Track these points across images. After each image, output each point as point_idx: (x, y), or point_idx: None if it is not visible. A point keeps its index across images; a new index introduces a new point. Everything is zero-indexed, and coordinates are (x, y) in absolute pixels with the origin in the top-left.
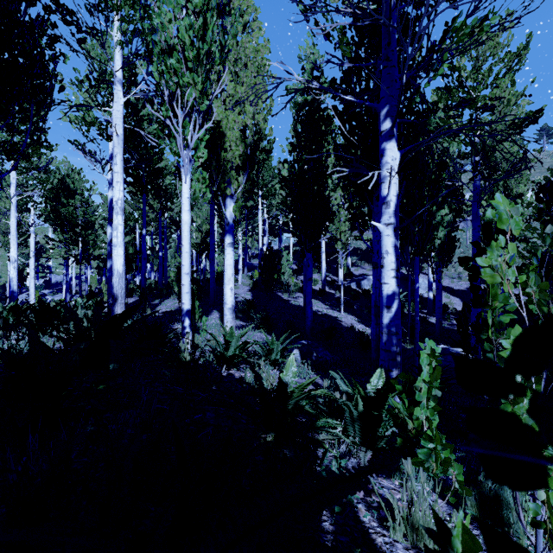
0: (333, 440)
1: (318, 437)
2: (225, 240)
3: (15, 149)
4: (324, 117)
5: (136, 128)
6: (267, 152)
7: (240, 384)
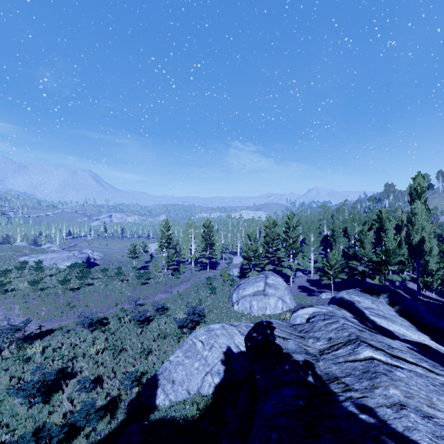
0: None
1: None
2: None
3: None
4: None
5: None
6: None
7: None
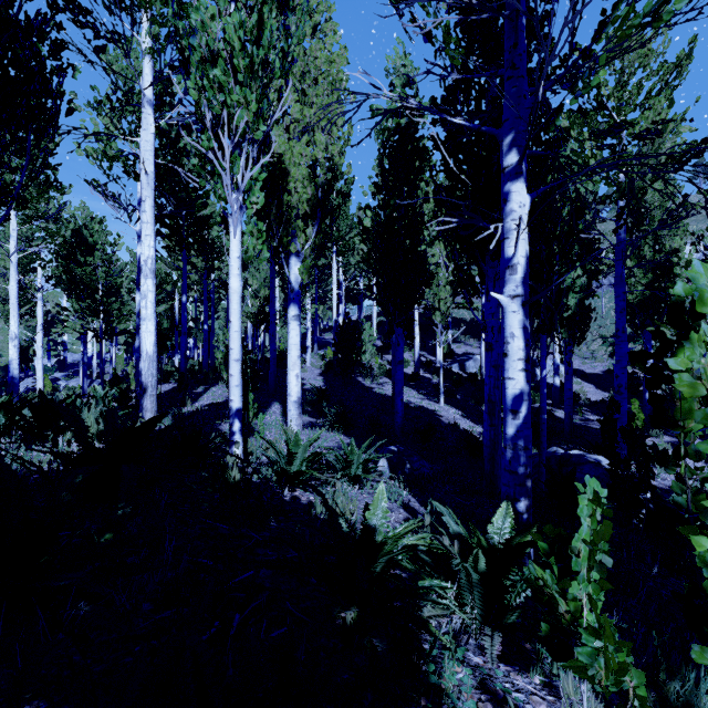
0: (444, 616)
1: (421, 613)
2: (289, 312)
3: (5, 192)
4: (419, 150)
5: (174, 164)
6: (344, 195)
7: (308, 518)
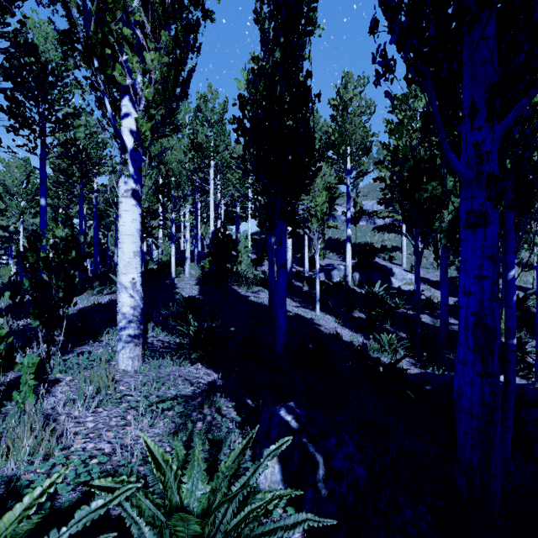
0: None
1: None
2: (120, 184)
3: None
4: None
5: (2, 24)
6: (206, 13)
7: None
